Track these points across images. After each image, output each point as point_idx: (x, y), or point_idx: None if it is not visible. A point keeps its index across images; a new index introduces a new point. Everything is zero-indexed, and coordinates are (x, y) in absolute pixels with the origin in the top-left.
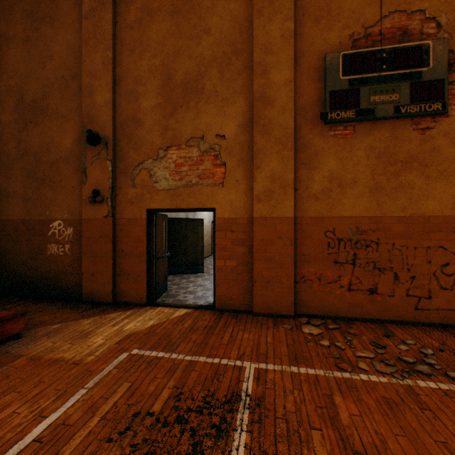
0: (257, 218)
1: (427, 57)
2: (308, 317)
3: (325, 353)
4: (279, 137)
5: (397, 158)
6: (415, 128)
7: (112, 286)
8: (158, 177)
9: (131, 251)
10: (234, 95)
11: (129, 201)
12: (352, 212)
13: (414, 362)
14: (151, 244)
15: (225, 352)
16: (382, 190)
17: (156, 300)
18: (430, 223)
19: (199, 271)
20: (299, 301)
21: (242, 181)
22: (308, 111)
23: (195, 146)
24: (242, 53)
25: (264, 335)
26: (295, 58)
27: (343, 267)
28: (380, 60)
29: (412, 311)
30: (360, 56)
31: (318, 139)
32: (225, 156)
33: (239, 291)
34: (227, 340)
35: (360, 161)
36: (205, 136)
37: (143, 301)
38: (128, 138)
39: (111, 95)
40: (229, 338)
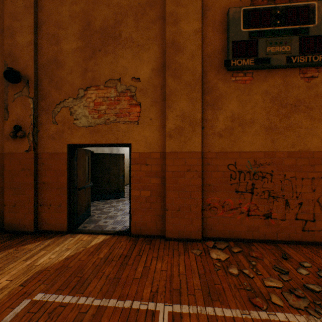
0: (169, 153)
1: (313, 15)
2: (213, 240)
3: (237, 284)
4: (188, 80)
5: (287, 102)
6: (302, 76)
7: (34, 216)
8: (78, 114)
9: (52, 183)
10: (149, 42)
11: (51, 137)
12: (250, 147)
13: (320, 291)
14: (71, 177)
15: (138, 289)
16: (275, 129)
17: (77, 227)
18: (314, 157)
19: (120, 197)
20: (206, 225)
21: (155, 120)
22: (213, 59)
23: (113, 87)
24: (156, 5)
25: (176, 264)
26: (202, 12)
27: (243, 196)
28: (275, 16)
29: (300, 232)
30: (258, 12)
31: (221, 84)
32: (140, 96)
33: (152, 218)
34: (141, 272)
35: (257, 103)
36: (121, 78)
37: (64, 229)
38: (49, 78)
39: (33, 37)
40: (143, 270)
